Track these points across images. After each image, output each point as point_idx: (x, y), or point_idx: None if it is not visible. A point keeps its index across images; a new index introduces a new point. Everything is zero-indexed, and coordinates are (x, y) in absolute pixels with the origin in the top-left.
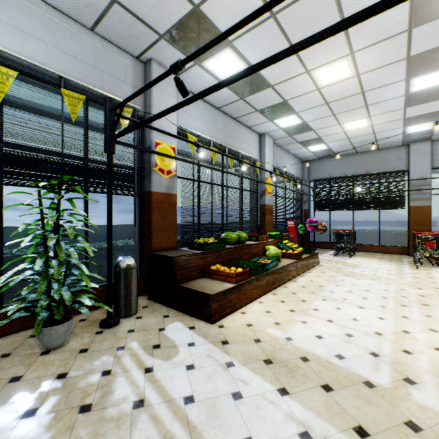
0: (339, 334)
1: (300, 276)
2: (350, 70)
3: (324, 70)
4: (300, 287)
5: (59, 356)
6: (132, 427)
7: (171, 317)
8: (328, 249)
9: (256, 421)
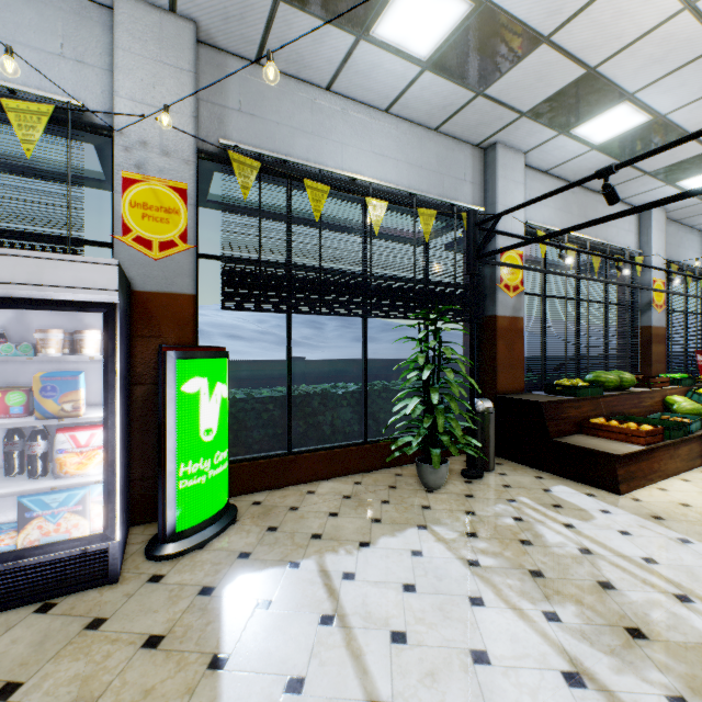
0: None
1: None
2: None
3: None
4: None
5: (447, 496)
6: (595, 567)
7: (547, 479)
8: None
9: None
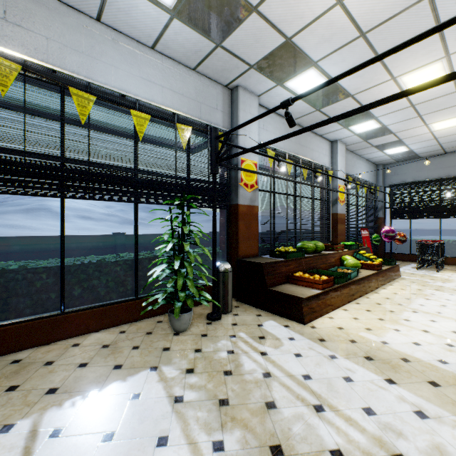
0: (438, 343)
1: (380, 288)
2: (444, 71)
3: (413, 75)
4: (383, 299)
5: (188, 337)
6: (269, 388)
7: (264, 316)
8: (407, 261)
9: (371, 398)
